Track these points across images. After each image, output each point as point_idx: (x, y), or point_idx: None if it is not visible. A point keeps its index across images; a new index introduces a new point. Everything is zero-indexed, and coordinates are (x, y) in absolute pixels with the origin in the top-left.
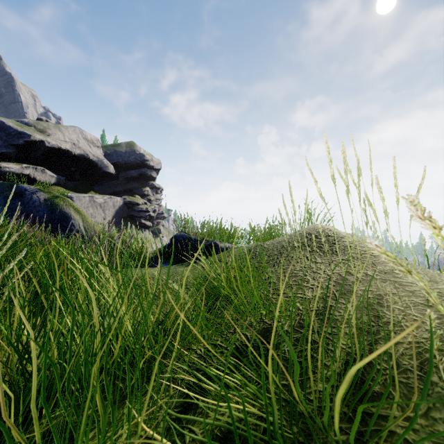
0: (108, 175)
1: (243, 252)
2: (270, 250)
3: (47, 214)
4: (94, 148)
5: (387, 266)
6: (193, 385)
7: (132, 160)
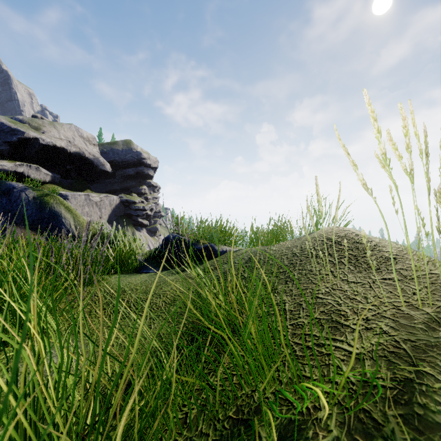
0: (104, 173)
1: (244, 258)
2: (278, 258)
3: (36, 213)
4: (90, 145)
5: None
6: None
7: (128, 158)
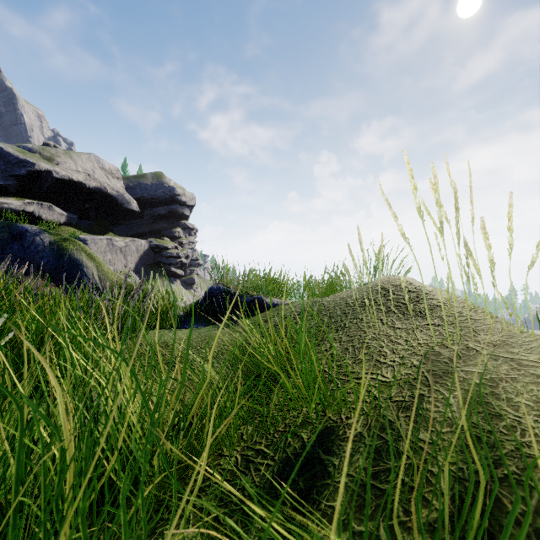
0: (130, 212)
1: (296, 310)
2: (332, 308)
3: (53, 261)
4: (112, 179)
5: (495, 334)
6: (223, 521)
7: (159, 195)
